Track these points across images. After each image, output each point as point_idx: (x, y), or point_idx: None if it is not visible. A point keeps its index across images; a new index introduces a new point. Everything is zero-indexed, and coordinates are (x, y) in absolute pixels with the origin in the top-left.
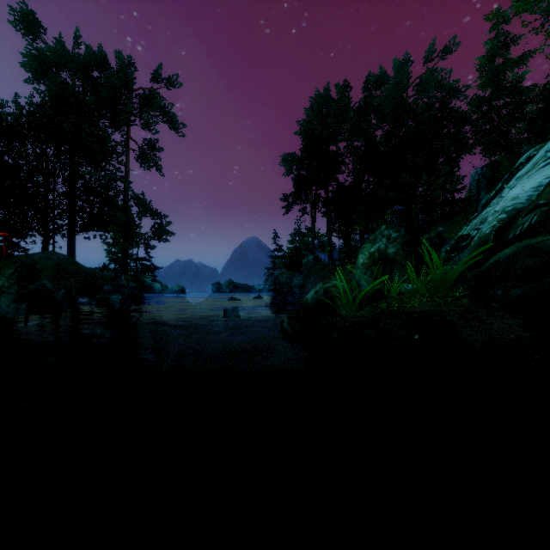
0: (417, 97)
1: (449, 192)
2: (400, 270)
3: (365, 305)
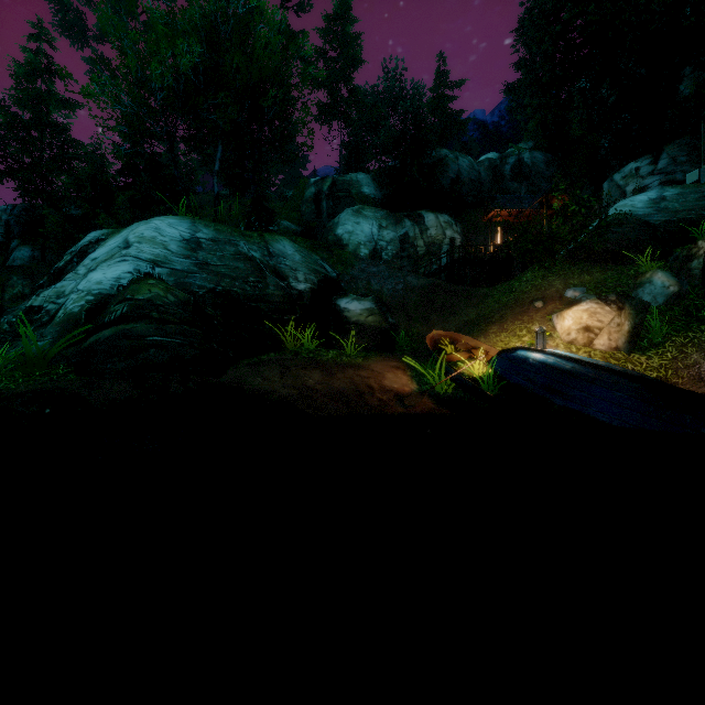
0: None
1: None
2: None
3: None
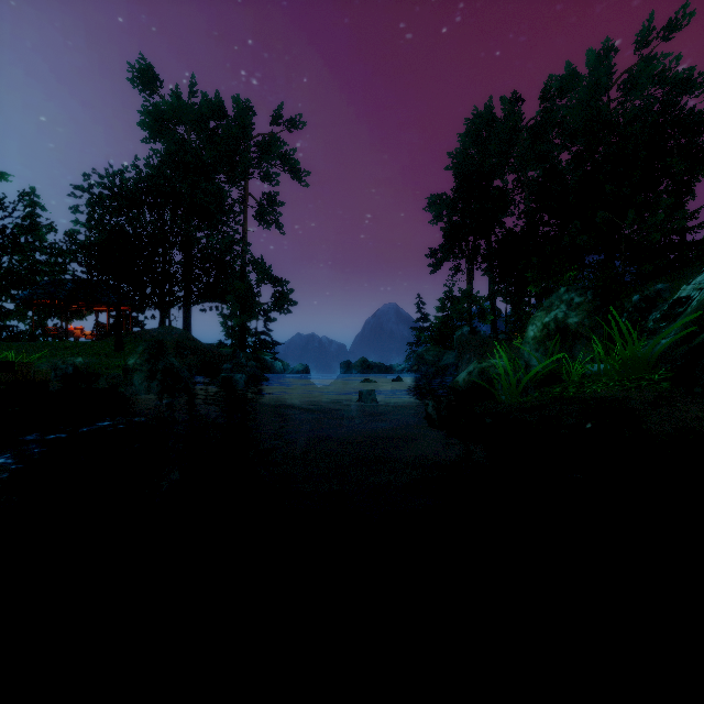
0: (624, 100)
1: (676, 233)
2: (586, 345)
3: (532, 390)
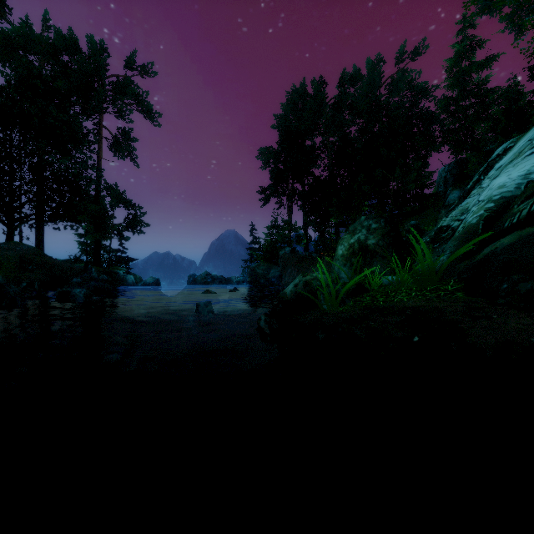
0: (389, 96)
1: (420, 188)
2: (381, 261)
3: (348, 299)
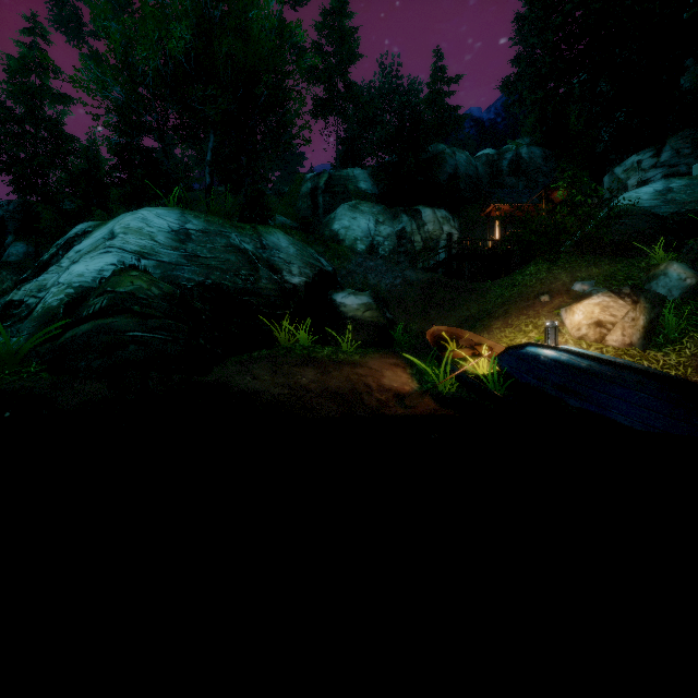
0: None
1: None
2: None
3: None
